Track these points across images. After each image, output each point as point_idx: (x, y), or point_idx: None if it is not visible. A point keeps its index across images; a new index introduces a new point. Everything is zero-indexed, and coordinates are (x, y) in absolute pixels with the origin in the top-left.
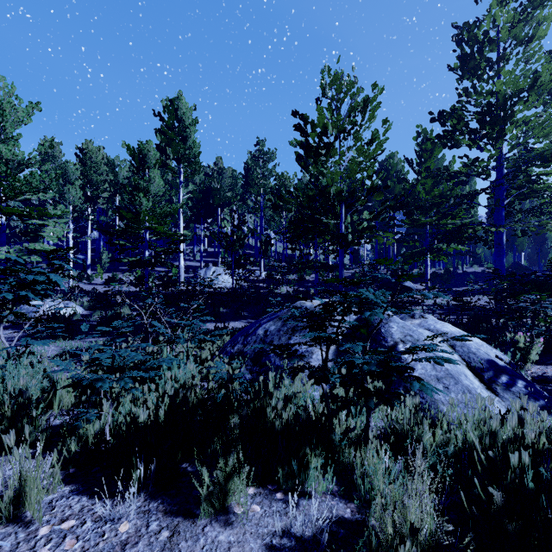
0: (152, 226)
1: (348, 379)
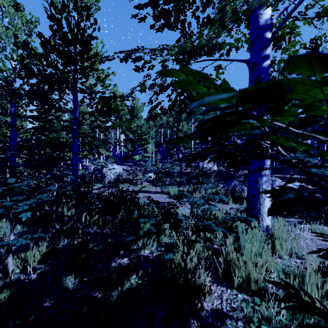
0: (183, 145)
1: None
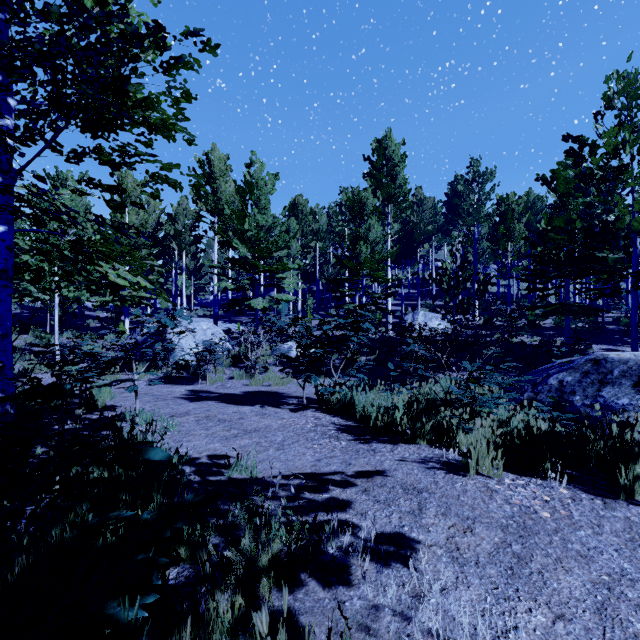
0: (371, 273)
1: None
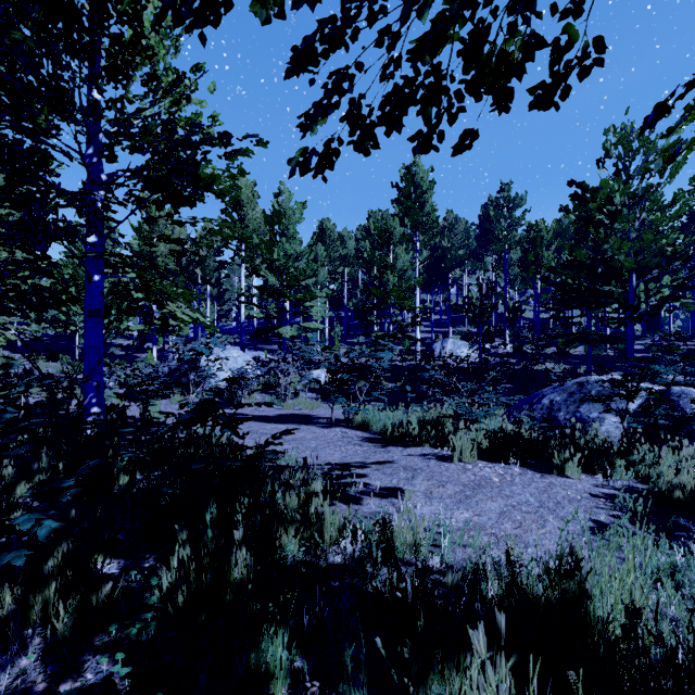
0: (398, 301)
1: (643, 417)
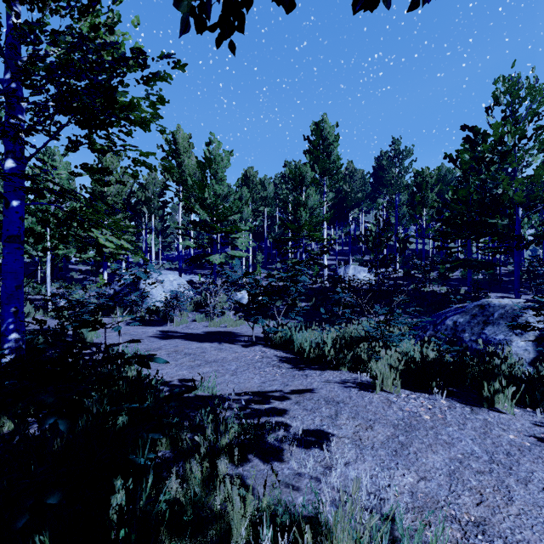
0: (310, 233)
1: None
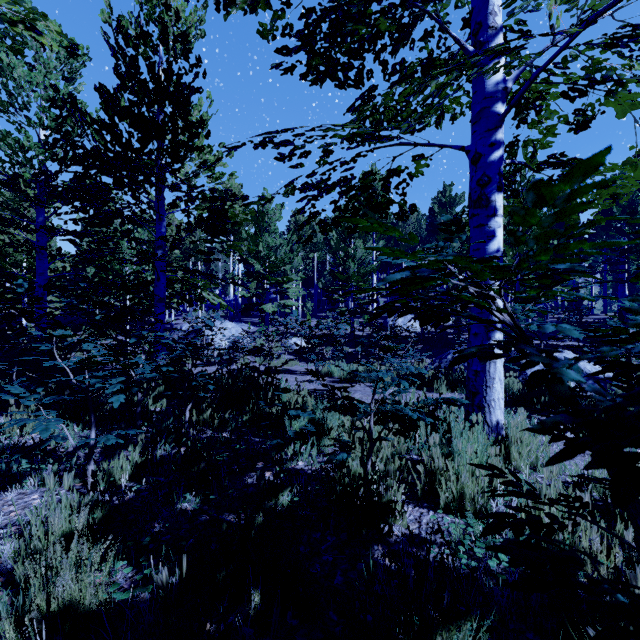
0: (358, 284)
1: None
